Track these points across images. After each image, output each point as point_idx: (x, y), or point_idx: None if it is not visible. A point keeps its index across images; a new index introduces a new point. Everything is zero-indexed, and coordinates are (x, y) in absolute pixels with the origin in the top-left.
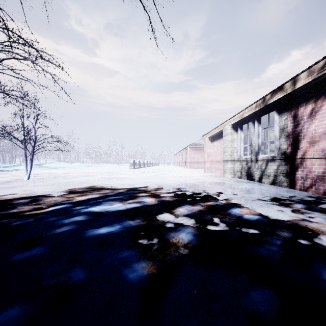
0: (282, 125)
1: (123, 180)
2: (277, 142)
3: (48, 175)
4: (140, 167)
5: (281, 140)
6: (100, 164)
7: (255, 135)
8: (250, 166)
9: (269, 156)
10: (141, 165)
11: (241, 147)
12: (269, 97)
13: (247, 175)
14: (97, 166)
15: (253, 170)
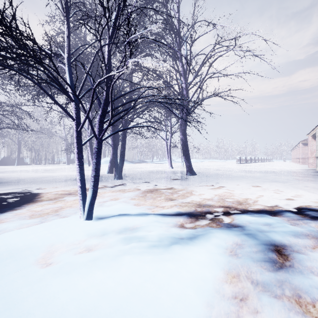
0: None
1: (230, 168)
2: None
3: None
4: (246, 163)
5: None
6: (210, 160)
7: None
8: None
9: None
10: (248, 161)
11: None
12: None
13: None
14: (208, 161)
15: None
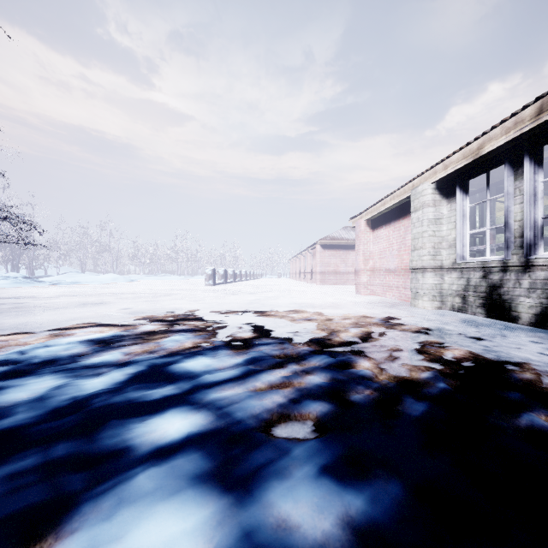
0: None
1: (167, 319)
2: None
3: (11, 301)
4: (226, 283)
5: None
6: (157, 277)
7: (526, 197)
8: (498, 283)
9: None
10: (230, 279)
11: (463, 235)
12: None
13: (488, 307)
14: (149, 279)
15: (514, 294)
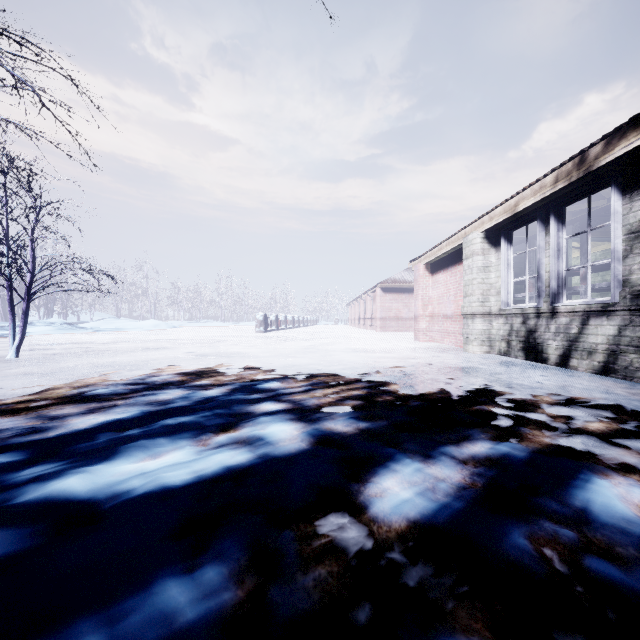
0: (635, 222)
1: (233, 360)
2: (620, 266)
3: (75, 346)
4: (278, 329)
5: (633, 260)
6: (200, 323)
7: (552, 251)
8: (534, 328)
9: (595, 301)
10: (281, 325)
11: (508, 283)
12: (600, 150)
13: (526, 350)
14: (192, 326)
15: (544, 338)
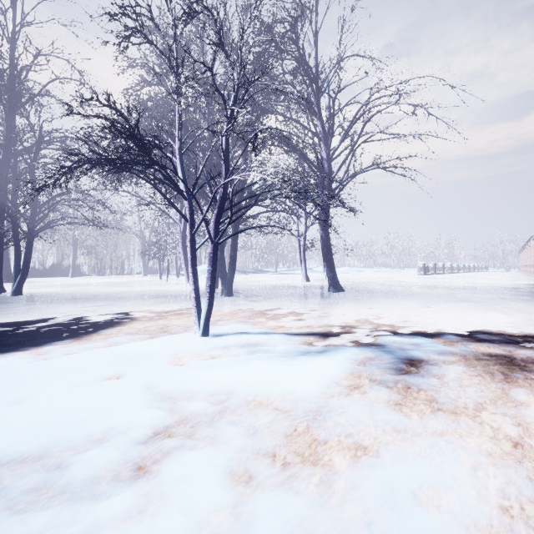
0: None
1: (403, 283)
2: None
3: None
4: (435, 274)
5: None
6: (374, 269)
7: None
8: None
9: None
10: (439, 271)
11: None
12: None
13: None
14: (369, 271)
15: None
